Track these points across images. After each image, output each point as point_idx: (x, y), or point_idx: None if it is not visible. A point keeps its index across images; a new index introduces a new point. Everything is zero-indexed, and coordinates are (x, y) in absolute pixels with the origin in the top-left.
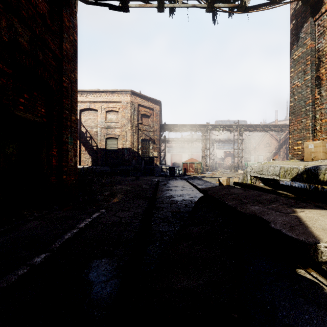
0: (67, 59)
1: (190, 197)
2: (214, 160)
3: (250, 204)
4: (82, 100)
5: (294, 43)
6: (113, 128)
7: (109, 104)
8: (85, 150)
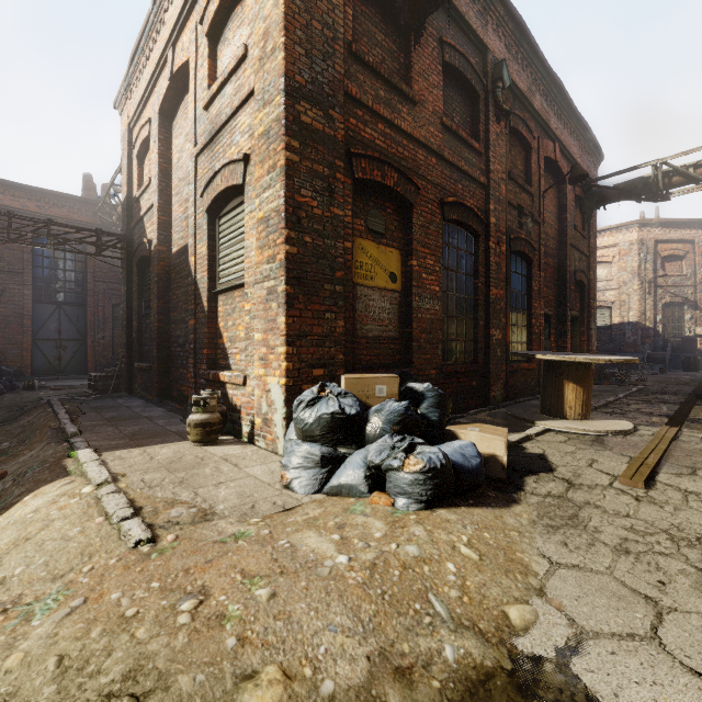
0: (592, 253)
1: None
2: None
3: None
4: None
5: None
6: (601, 291)
7: None
8: None
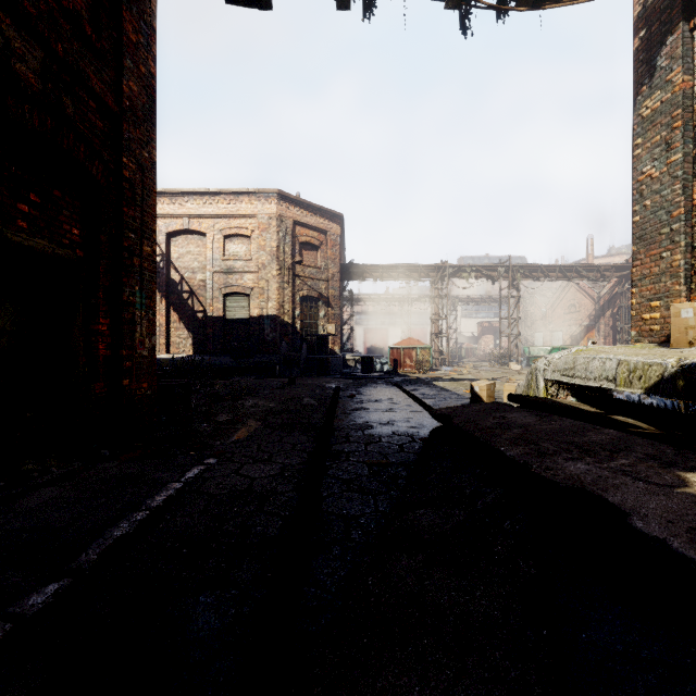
0: (133, 116)
1: (410, 427)
2: (458, 341)
3: (563, 455)
4: (171, 213)
5: (643, 82)
6: (240, 273)
7: (231, 222)
8: (179, 321)
